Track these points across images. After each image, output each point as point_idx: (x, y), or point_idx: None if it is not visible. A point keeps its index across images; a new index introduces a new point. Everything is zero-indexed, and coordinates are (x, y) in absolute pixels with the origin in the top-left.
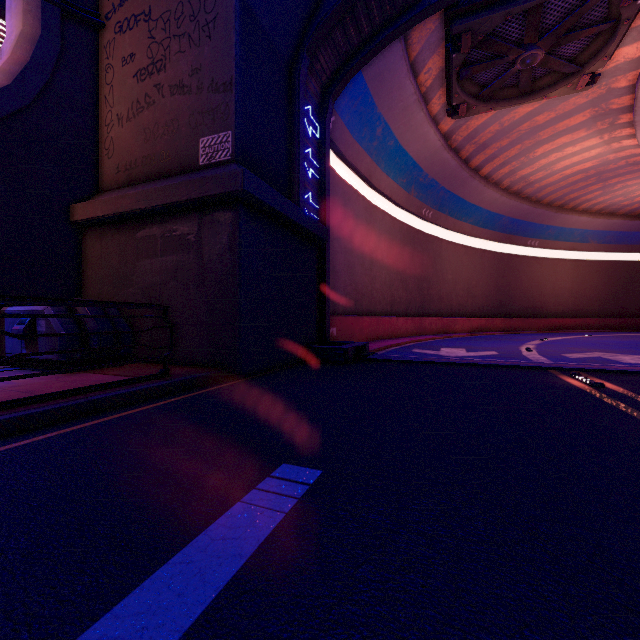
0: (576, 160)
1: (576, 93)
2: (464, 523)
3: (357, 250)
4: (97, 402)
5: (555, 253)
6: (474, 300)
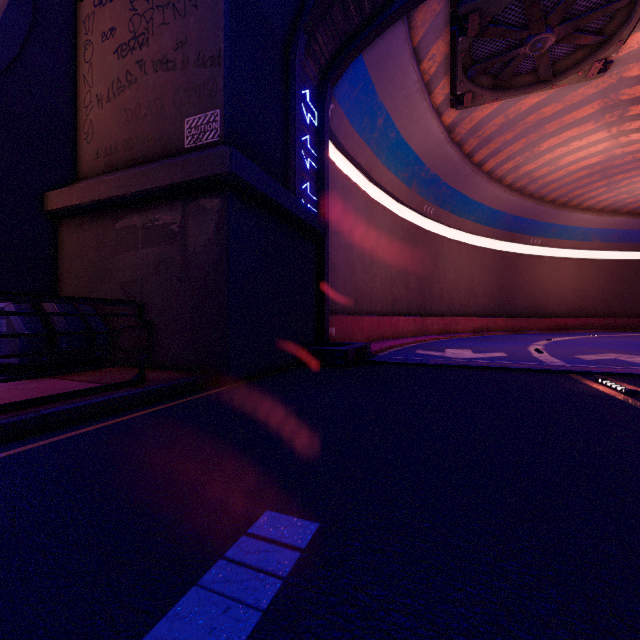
0: (582, 155)
1: (585, 83)
2: (541, 634)
3: (357, 247)
4: (48, 417)
5: (558, 252)
6: (476, 299)
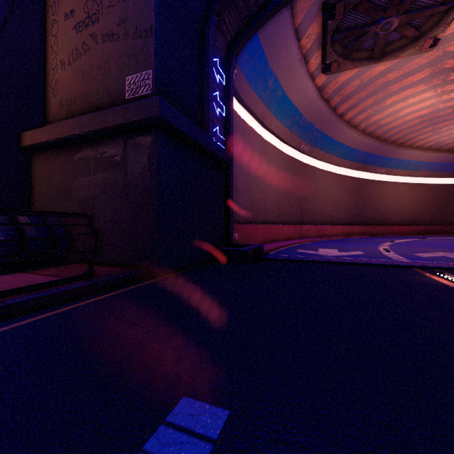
0: (415, 108)
1: (419, 55)
2: None
3: (253, 174)
4: (12, 306)
5: (396, 178)
6: (338, 212)
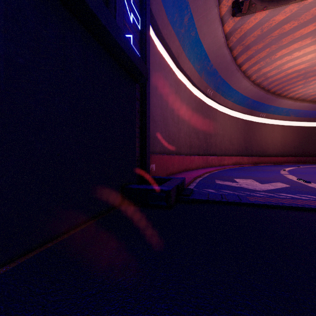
0: (297, 62)
1: None
2: None
3: (169, 108)
4: None
5: (273, 121)
6: (233, 146)
